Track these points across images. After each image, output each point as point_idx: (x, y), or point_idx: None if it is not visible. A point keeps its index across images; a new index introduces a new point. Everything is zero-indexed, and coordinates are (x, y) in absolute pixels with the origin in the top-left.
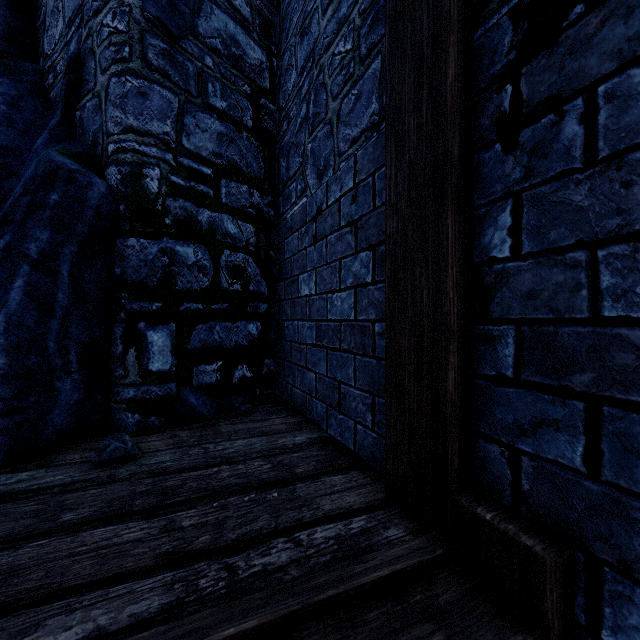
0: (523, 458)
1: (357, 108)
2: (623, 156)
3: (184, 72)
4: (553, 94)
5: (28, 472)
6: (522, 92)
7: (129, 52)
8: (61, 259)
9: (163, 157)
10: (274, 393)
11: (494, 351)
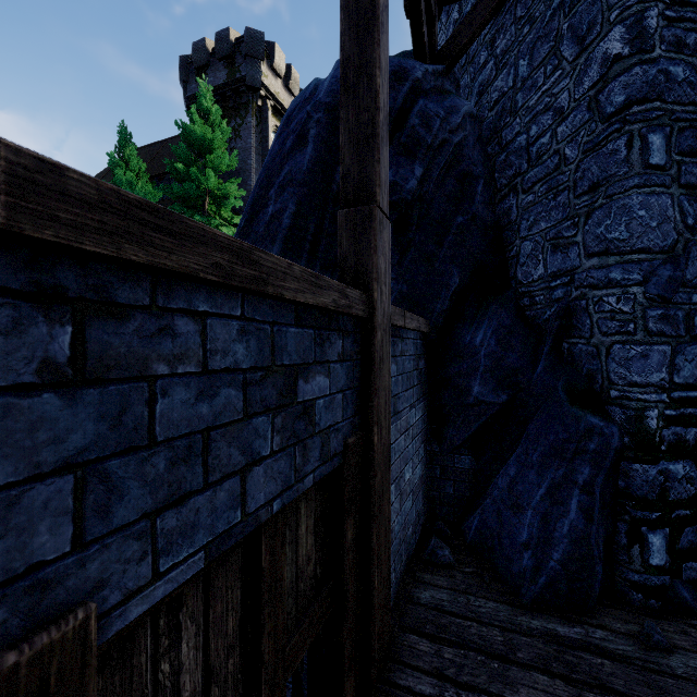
0: None
1: None
2: None
3: (674, 321)
4: None
5: (599, 630)
6: None
7: (633, 328)
8: (595, 485)
9: (659, 398)
10: None
11: None
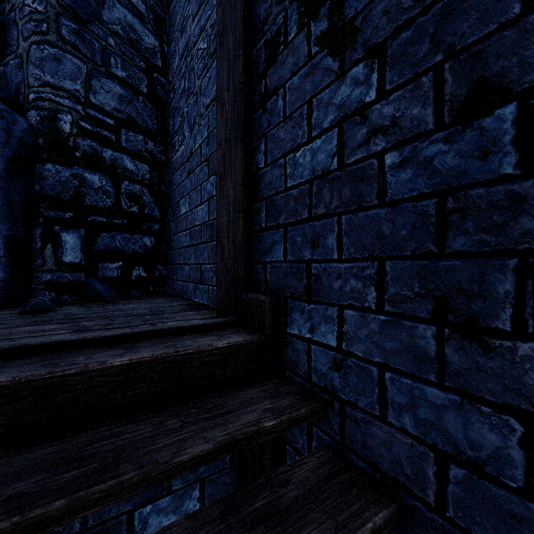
0: (268, 265)
1: (209, 86)
2: (292, 115)
3: (91, 47)
4: (276, 86)
5: None
6: (267, 84)
7: (47, 28)
8: None
9: (74, 107)
10: (165, 291)
11: (259, 216)
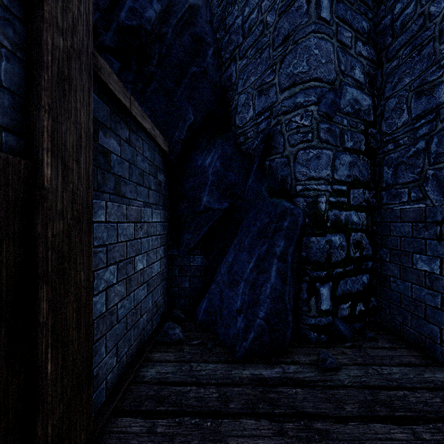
0: None
1: None
2: None
3: (334, 135)
4: None
5: (292, 365)
6: None
7: (311, 136)
8: (288, 254)
9: (326, 189)
10: (375, 319)
11: None
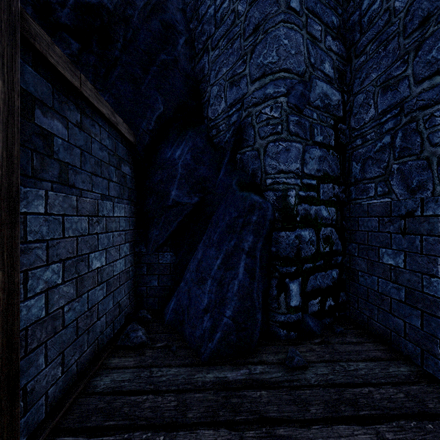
0: None
1: None
2: None
3: (304, 128)
4: None
5: (259, 366)
6: None
7: (281, 129)
8: (256, 249)
9: (296, 182)
10: (344, 314)
11: None
